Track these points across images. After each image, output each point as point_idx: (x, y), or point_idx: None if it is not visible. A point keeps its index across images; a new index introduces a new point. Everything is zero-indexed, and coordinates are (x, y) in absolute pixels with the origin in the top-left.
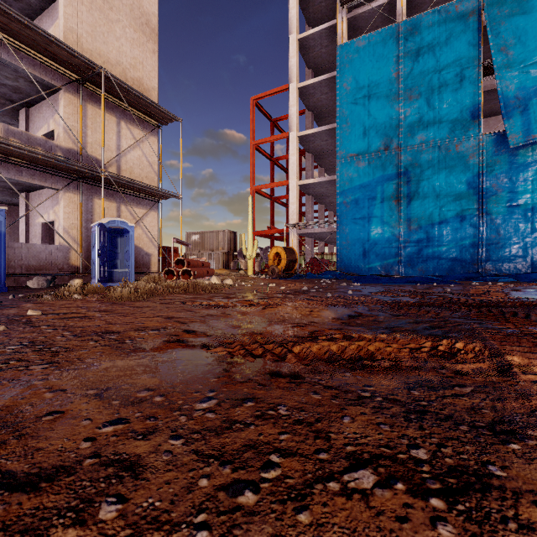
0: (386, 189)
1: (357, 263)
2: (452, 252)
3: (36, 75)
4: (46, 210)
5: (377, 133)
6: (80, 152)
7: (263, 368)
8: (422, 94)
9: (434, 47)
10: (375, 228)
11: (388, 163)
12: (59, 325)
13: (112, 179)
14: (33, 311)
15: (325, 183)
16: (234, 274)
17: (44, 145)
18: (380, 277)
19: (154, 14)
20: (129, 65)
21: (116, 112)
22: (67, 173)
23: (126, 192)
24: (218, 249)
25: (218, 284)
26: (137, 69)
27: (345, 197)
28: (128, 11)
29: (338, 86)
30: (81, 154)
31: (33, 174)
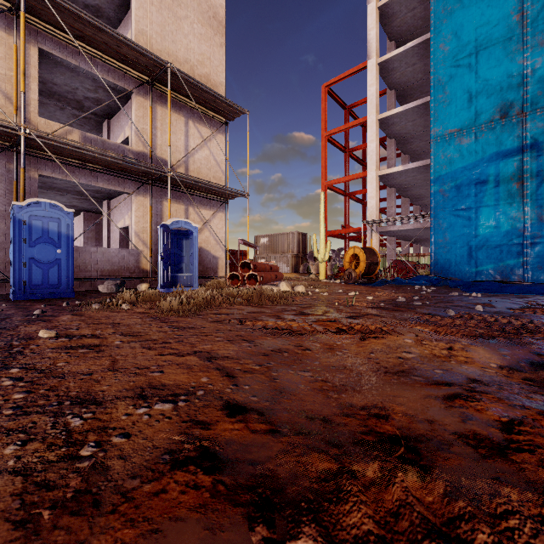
0: (502, 169)
1: (459, 265)
2: None
3: (110, 80)
4: (123, 215)
5: (489, 98)
6: (149, 154)
7: None
8: None
9: None
10: (486, 221)
11: (506, 134)
12: (38, 368)
13: (178, 178)
14: (45, 332)
15: (412, 170)
16: (304, 279)
17: (117, 150)
18: (502, 284)
19: (222, 6)
20: (197, 61)
21: (184, 112)
22: (138, 176)
23: (194, 193)
24: (287, 252)
25: (288, 292)
26: (204, 65)
27: (441, 184)
28: (196, 6)
29: (432, 49)
30: (151, 157)
31: (107, 180)
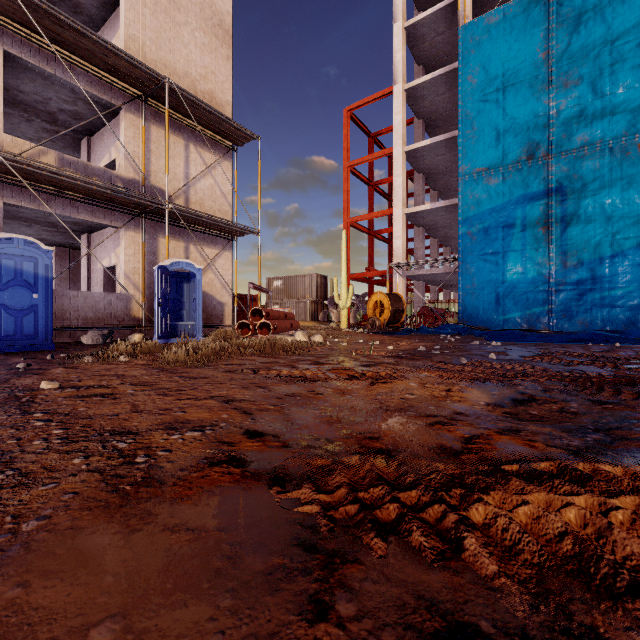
0: (529, 212)
1: (487, 313)
2: (633, 297)
3: (94, 93)
4: (108, 253)
5: (517, 138)
6: (142, 182)
7: (417, 602)
8: (584, 77)
9: (603, 9)
10: (513, 266)
11: (533, 177)
12: (61, 412)
13: (178, 212)
14: (47, 383)
15: (440, 209)
16: (324, 328)
17: (103, 176)
18: (525, 332)
19: (228, 13)
20: (199, 75)
21: (184, 134)
22: (128, 207)
23: (195, 229)
24: (305, 297)
25: (304, 342)
26: (208, 80)
27: (469, 226)
28: (198, 11)
29: (460, 81)
30: (144, 185)
31: (90, 211)
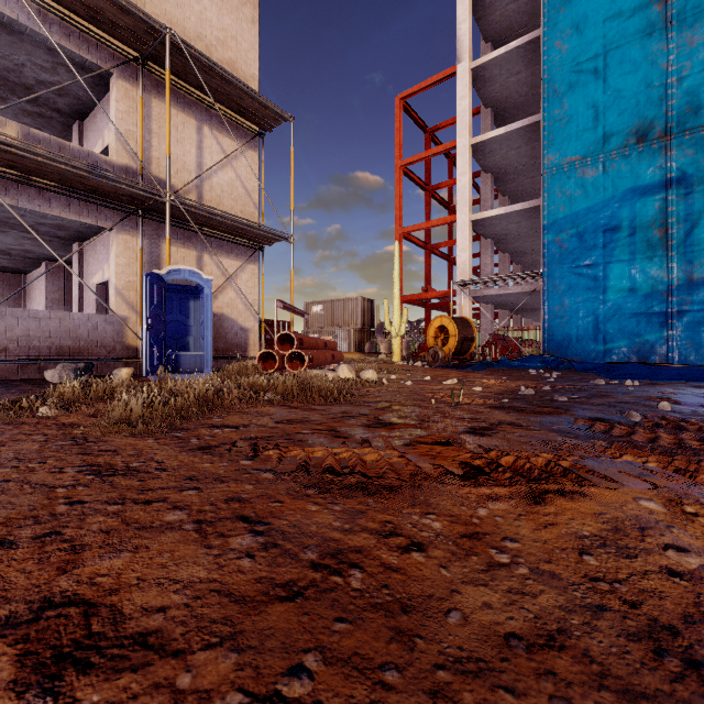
0: (640, 211)
1: (582, 341)
2: None
3: (73, 50)
4: (101, 264)
5: (622, 116)
6: (139, 170)
7: None
8: None
9: None
10: (617, 281)
11: (645, 164)
12: None
13: (183, 207)
14: None
15: (516, 214)
16: (373, 360)
17: (86, 160)
18: (651, 367)
19: None
20: (216, 40)
21: (195, 112)
22: (120, 202)
23: (211, 234)
24: (348, 324)
25: (351, 380)
26: (227, 46)
27: (558, 232)
28: None
29: (545, 48)
30: (142, 174)
31: (67, 205)
